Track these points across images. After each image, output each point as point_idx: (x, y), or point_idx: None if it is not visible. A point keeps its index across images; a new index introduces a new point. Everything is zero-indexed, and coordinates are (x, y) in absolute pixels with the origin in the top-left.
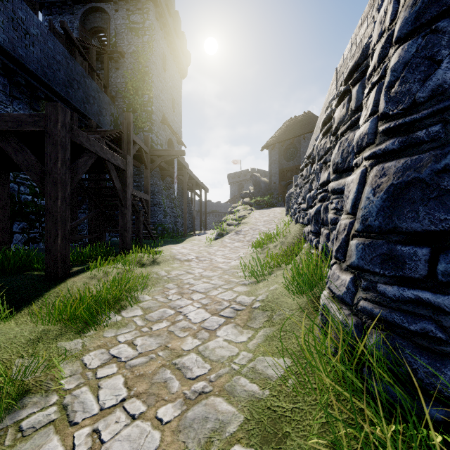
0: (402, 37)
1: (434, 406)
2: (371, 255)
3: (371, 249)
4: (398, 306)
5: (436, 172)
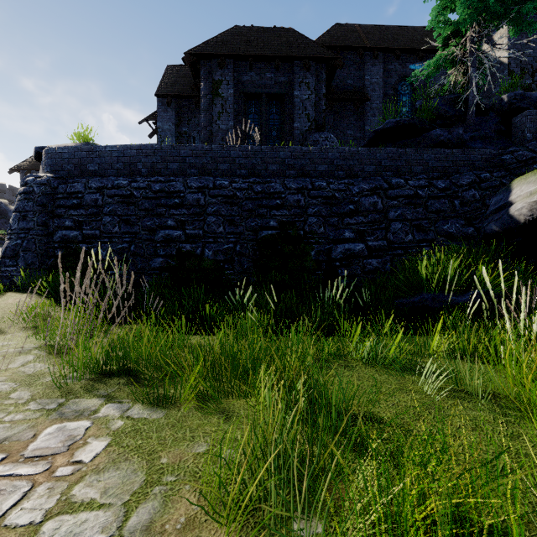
0: (14, 211)
1: (6, 287)
2: (2, 263)
3: (2, 261)
4: (4, 272)
5: (12, 245)
